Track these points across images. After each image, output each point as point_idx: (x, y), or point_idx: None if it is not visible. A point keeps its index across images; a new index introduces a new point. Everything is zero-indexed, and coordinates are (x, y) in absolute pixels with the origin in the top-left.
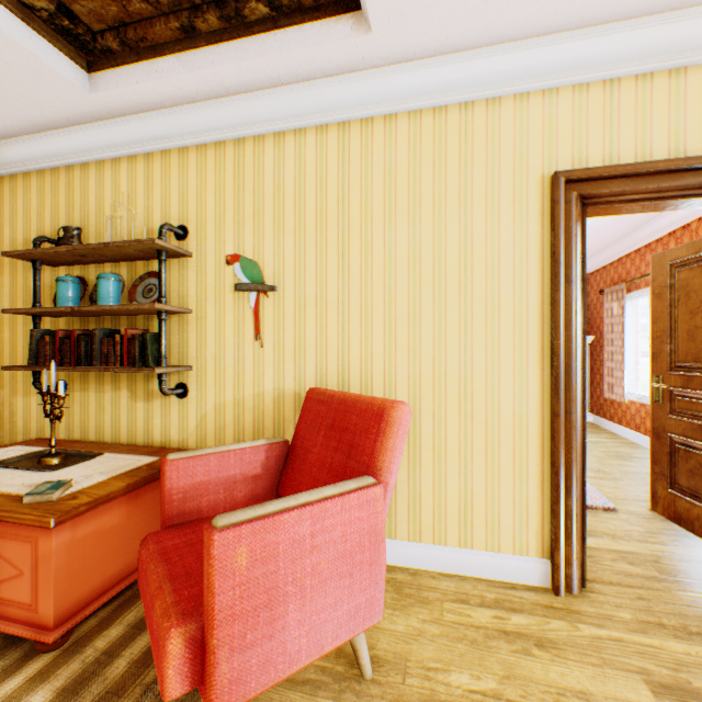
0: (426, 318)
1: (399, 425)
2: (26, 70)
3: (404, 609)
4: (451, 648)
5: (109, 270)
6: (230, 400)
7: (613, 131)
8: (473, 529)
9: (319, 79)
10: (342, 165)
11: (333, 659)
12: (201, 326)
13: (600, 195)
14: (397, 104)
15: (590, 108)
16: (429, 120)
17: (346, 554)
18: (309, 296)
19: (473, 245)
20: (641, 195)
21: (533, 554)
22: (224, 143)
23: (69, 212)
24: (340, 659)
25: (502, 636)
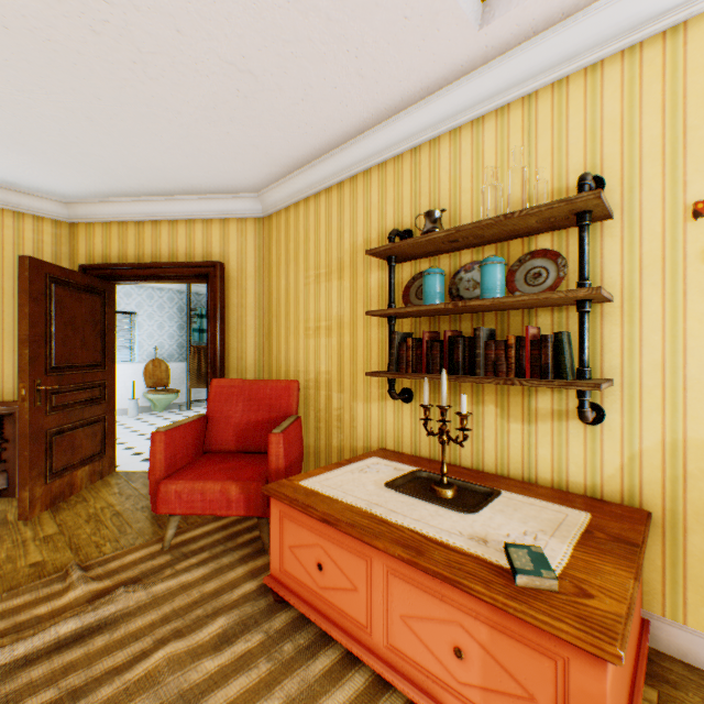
0: None
1: None
2: (421, 21)
3: None
4: None
5: (466, 258)
6: (698, 438)
7: None
8: None
9: None
10: None
11: None
12: (628, 319)
13: None
14: None
15: None
16: None
17: None
18: None
19: None
20: None
21: None
22: (681, 25)
23: (414, 199)
24: None
25: None
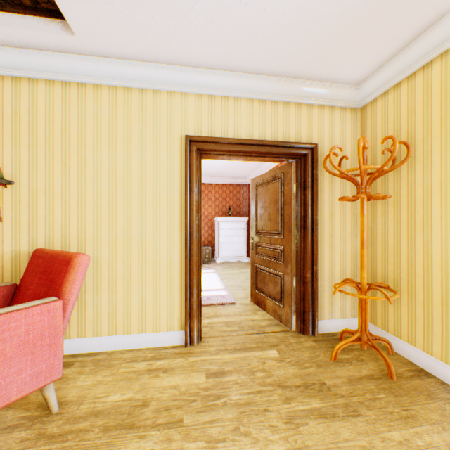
0: (120, 206)
1: (80, 266)
2: None
3: (95, 373)
4: (116, 385)
5: None
6: None
7: (213, 120)
8: (146, 322)
9: (46, 51)
10: (65, 108)
11: (34, 410)
12: None
13: (207, 150)
14: (101, 80)
15: (203, 106)
16: (122, 93)
17: (29, 341)
18: (41, 189)
19: (146, 167)
20: (224, 152)
21: (177, 329)
22: None
23: None
24: (39, 409)
25: (148, 372)
